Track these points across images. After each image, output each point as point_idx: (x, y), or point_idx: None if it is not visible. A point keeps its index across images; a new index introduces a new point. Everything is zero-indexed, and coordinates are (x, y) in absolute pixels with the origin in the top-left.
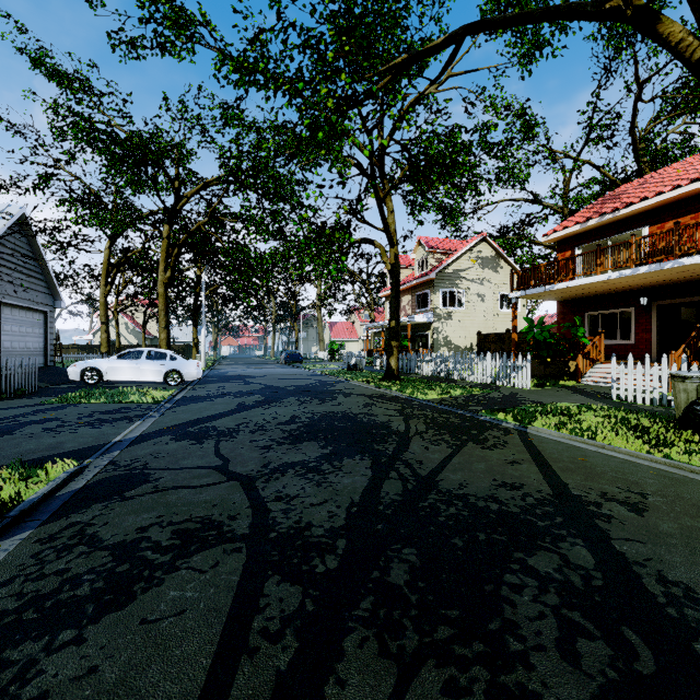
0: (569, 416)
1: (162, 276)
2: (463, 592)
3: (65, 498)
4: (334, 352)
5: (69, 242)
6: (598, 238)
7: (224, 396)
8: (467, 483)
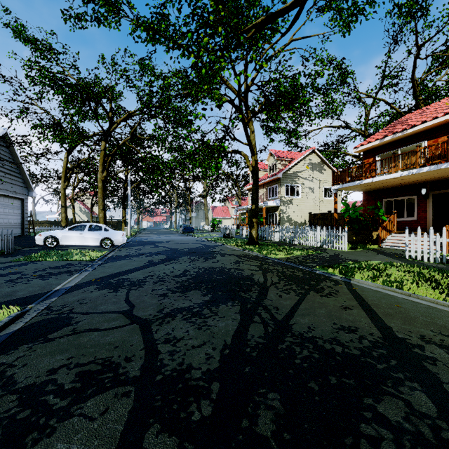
0: (379, 270)
1: (100, 175)
2: (325, 446)
3: (1, 339)
4: (214, 226)
5: (41, 153)
6: (392, 149)
7: (139, 255)
8: (314, 327)
